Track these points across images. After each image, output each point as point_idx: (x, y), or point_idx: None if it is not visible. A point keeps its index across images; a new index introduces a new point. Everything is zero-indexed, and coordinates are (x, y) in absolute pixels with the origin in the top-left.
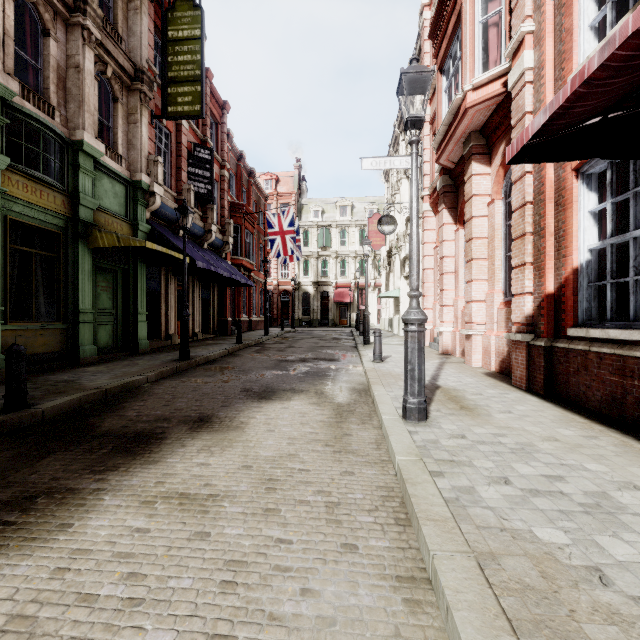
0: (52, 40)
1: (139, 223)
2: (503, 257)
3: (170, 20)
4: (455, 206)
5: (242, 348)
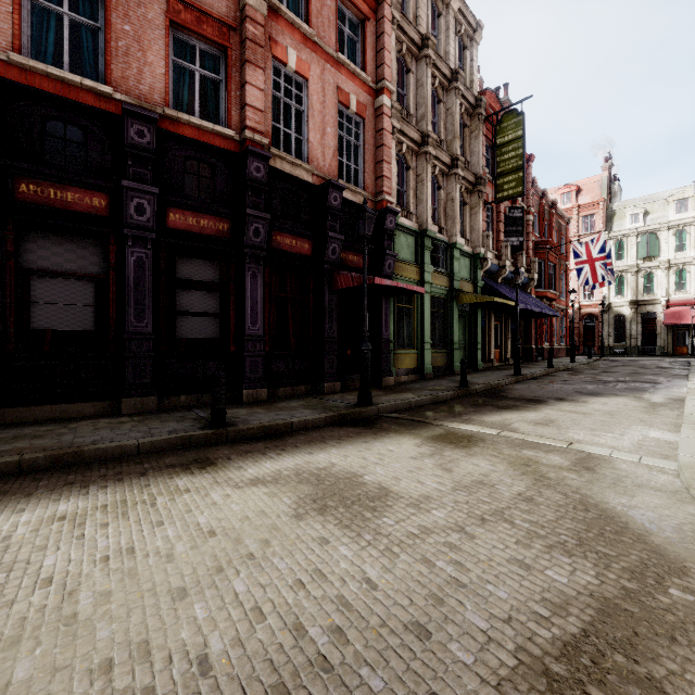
0: (442, 190)
1: (478, 282)
2: None
3: (498, 131)
4: None
5: (554, 371)
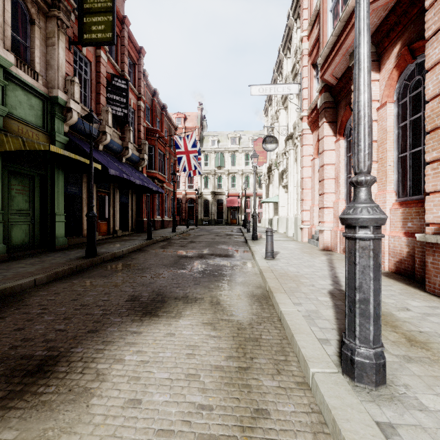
0: None
1: (56, 134)
2: (395, 158)
3: None
4: (335, 120)
5: (151, 243)
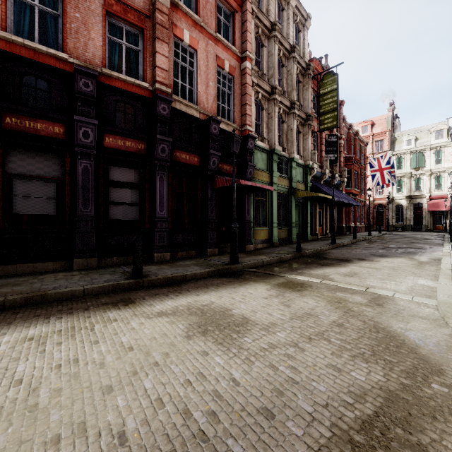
0: (284, 123)
1: (308, 183)
2: None
3: (321, 86)
4: None
5: (357, 241)
